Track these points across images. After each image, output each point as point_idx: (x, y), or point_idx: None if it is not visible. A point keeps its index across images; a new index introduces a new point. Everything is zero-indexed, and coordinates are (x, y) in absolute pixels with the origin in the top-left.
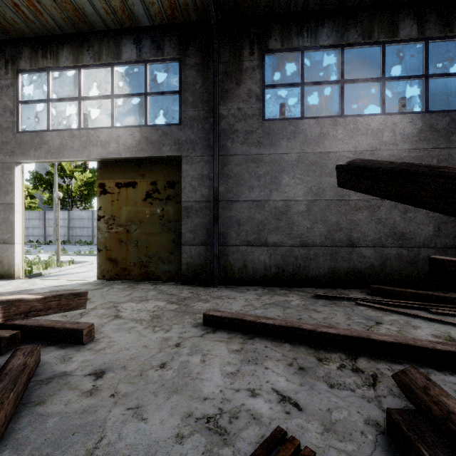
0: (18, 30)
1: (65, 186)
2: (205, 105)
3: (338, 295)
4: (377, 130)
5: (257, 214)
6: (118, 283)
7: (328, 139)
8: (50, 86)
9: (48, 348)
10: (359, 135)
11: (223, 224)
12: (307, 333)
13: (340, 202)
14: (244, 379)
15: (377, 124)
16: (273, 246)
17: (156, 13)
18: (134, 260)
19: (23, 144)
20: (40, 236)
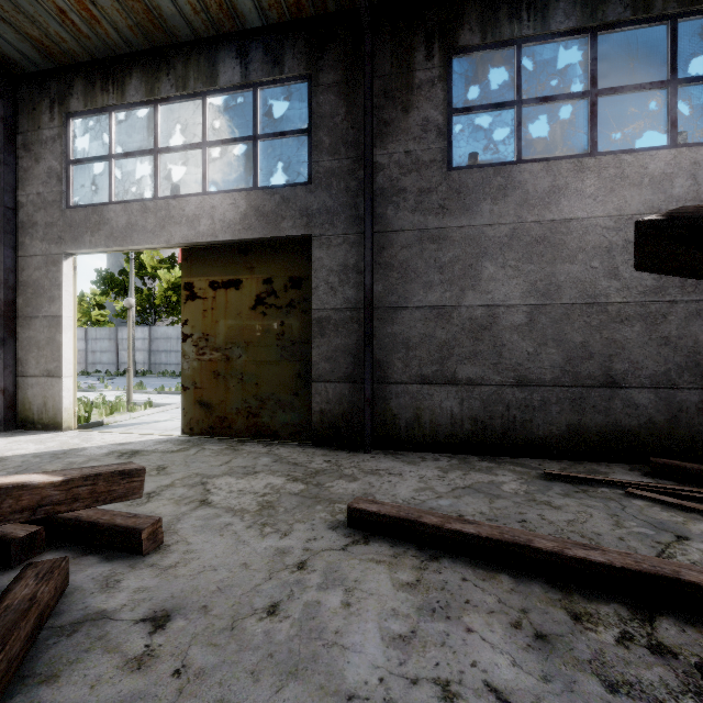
0: (68, 51)
1: (146, 290)
2: (351, 149)
3: (589, 475)
4: (661, 175)
5: (439, 330)
6: (213, 442)
7: (566, 196)
8: (114, 135)
9: (86, 558)
10: (626, 187)
11: (380, 346)
12: (544, 558)
13: (590, 308)
14: (425, 654)
15: (661, 165)
16: (468, 384)
17: (271, 4)
18: (237, 405)
19: (74, 225)
20: (111, 364)
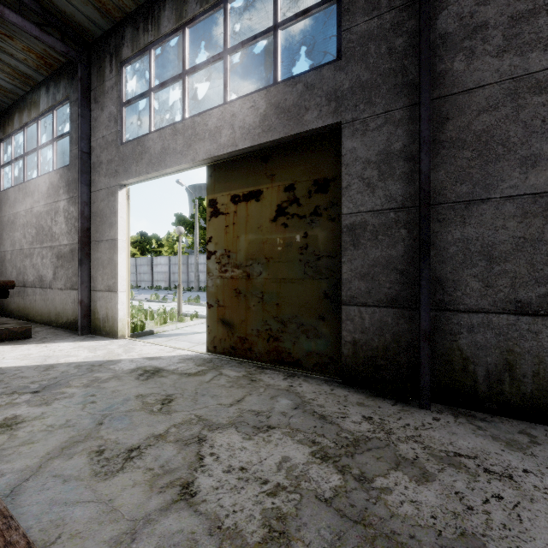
0: (118, 4)
1: None
2: None
3: None
4: None
5: None
6: (232, 365)
7: None
8: (153, 70)
9: None
10: None
11: (442, 258)
12: None
13: None
14: None
15: None
16: None
17: None
18: (257, 326)
19: (125, 158)
20: (184, 282)
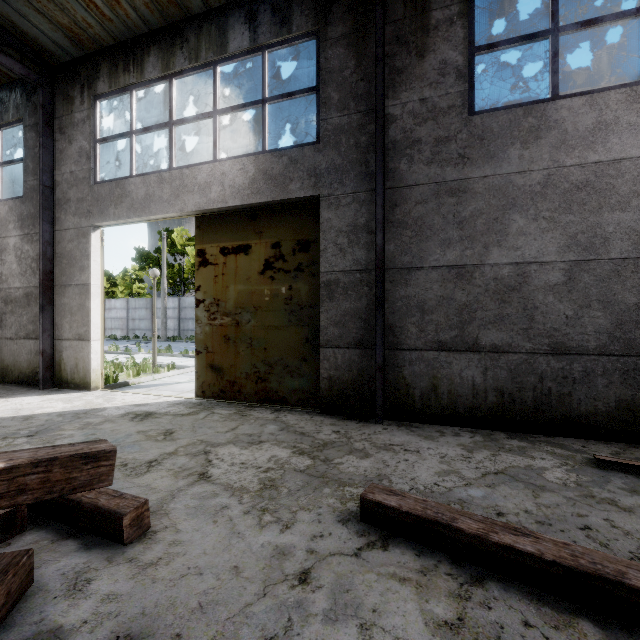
0: (94, 37)
1: (177, 265)
2: (360, 102)
3: None
4: None
5: (458, 292)
6: (223, 406)
7: (616, 133)
8: (134, 112)
9: (65, 543)
10: None
11: (392, 310)
12: None
13: None
14: None
15: None
16: (492, 352)
17: None
18: (246, 369)
19: (101, 199)
20: (148, 330)
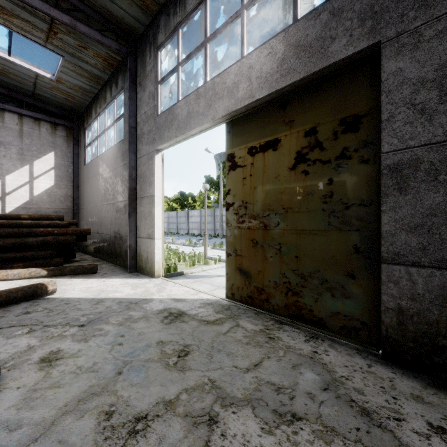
0: None
1: None
2: None
3: None
4: None
5: None
6: (249, 315)
7: None
8: (180, 47)
9: None
10: None
11: None
12: None
13: None
14: None
15: None
16: None
17: None
18: (275, 277)
19: (160, 127)
20: (212, 230)
